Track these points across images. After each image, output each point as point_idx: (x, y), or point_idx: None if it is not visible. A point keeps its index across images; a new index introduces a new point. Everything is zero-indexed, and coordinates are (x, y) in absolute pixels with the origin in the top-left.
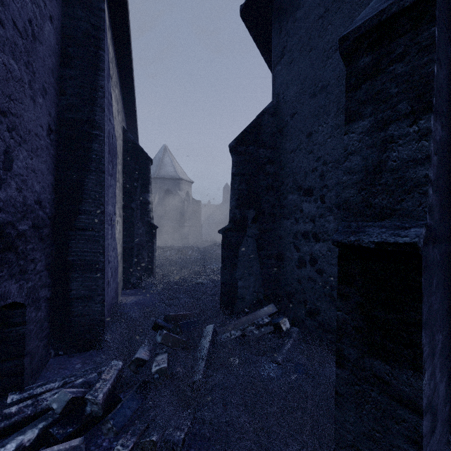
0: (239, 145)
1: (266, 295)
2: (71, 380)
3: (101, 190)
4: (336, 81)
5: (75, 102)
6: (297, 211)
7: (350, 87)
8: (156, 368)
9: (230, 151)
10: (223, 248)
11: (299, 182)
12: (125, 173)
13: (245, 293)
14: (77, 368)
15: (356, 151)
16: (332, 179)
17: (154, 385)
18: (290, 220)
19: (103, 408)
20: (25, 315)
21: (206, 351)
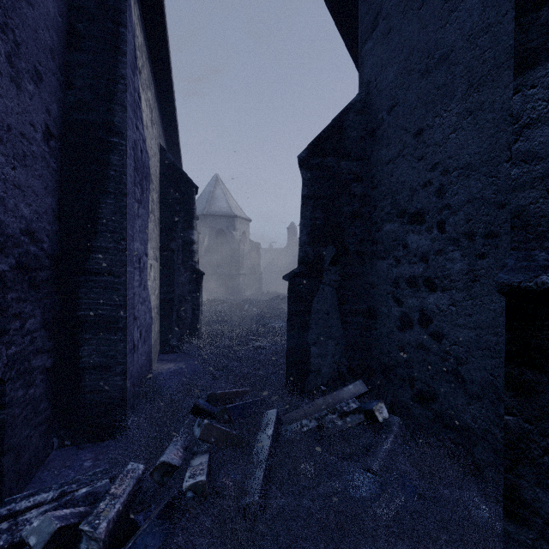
0: (312, 156)
1: (351, 367)
2: (72, 488)
3: (122, 220)
4: (466, 43)
5: (86, 98)
6: (399, 246)
7: (526, 5)
8: (189, 481)
9: (300, 164)
10: (290, 300)
11: (402, 204)
12: (163, 204)
13: (321, 364)
14: (85, 468)
15: (541, 120)
16: (458, 195)
17: (186, 509)
18: (387, 260)
19: (107, 545)
20: (4, 394)
21: (266, 452)
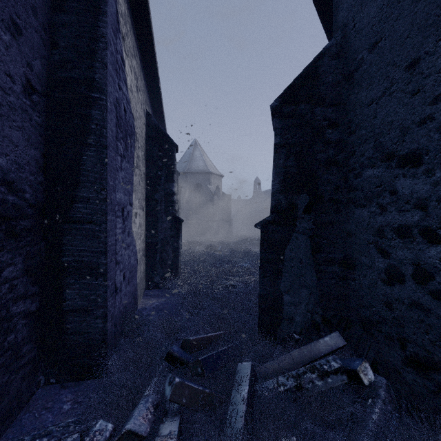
0: (285, 104)
1: (326, 317)
2: None
3: (103, 171)
4: None
5: (69, 57)
6: (384, 192)
7: None
8: None
9: (273, 113)
10: (262, 248)
11: (389, 146)
12: (149, 161)
13: (294, 312)
14: (63, 411)
15: None
16: None
17: None
18: (369, 208)
19: None
20: None
21: (242, 420)
